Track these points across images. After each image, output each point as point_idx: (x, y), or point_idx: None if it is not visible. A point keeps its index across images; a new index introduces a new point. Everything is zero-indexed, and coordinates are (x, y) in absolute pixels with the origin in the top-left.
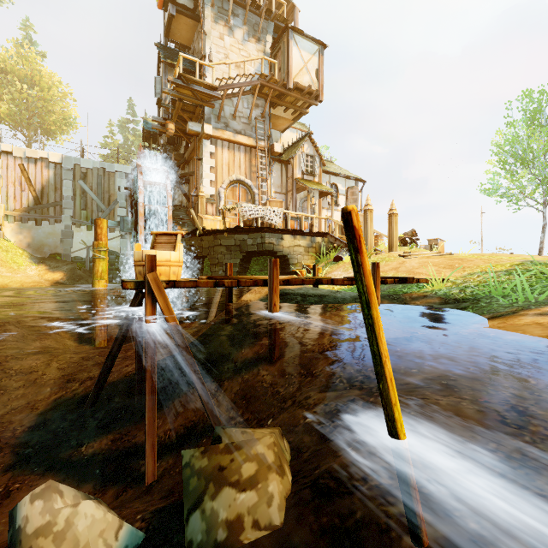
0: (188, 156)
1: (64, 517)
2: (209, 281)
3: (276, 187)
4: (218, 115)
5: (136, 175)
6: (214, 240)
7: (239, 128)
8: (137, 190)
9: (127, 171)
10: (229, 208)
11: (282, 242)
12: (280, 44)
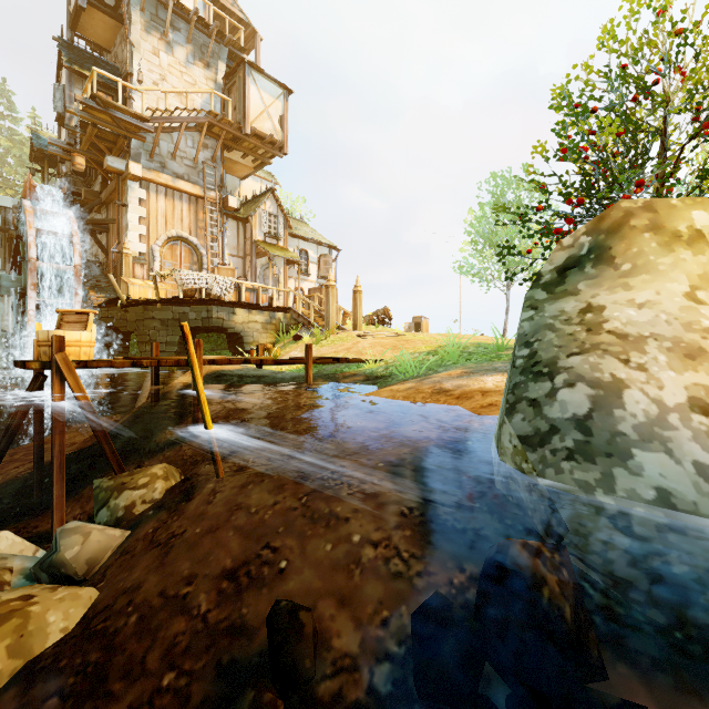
0: (107, 197)
1: None
2: (126, 361)
3: (231, 248)
4: (151, 151)
5: (22, 217)
6: (144, 311)
7: (181, 172)
8: (24, 238)
9: (2, 204)
10: (164, 274)
11: (234, 317)
12: (235, 77)
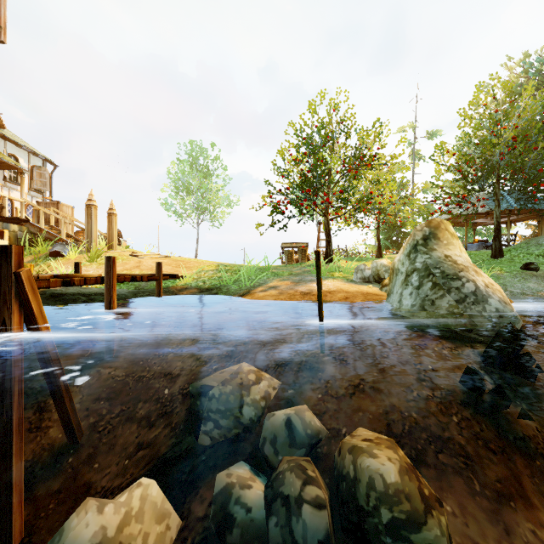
0: None
1: (138, 498)
2: (57, 279)
3: None
4: None
5: None
6: None
7: None
8: None
9: None
10: None
11: None
12: None
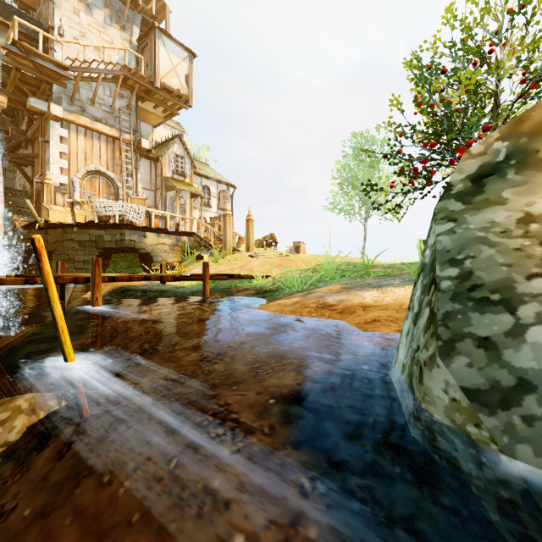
0: (32, 134)
1: None
2: (18, 279)
3: (144, 182)
4: (72, 96)
5: None
6: (63, 234)
7: (99, 116)
8: None
9: None
10: (80, 201)
11: (144, 240)
12: (147, 39)
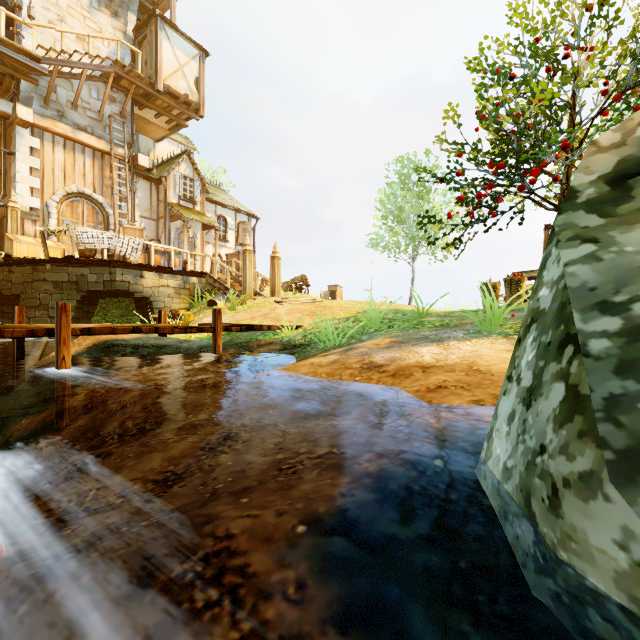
0: None
1: None
2: None
3: (142, 209)
4: (46, 97)
5: None
6: (33, 272)
7: (83, 123)
8: None
9: None
10: (55, 230)
11: (142, 281)
12: (146, 30)
